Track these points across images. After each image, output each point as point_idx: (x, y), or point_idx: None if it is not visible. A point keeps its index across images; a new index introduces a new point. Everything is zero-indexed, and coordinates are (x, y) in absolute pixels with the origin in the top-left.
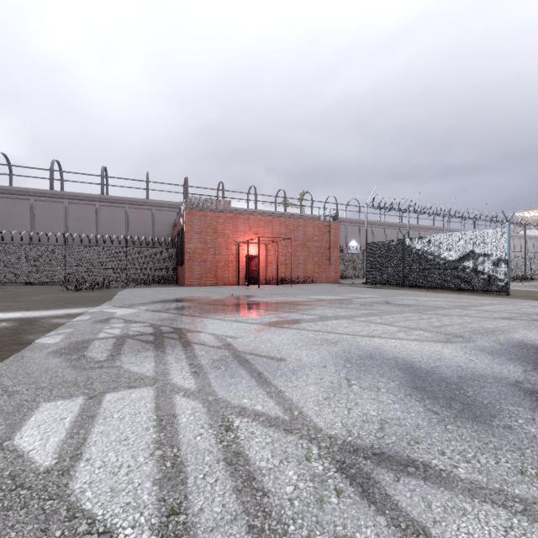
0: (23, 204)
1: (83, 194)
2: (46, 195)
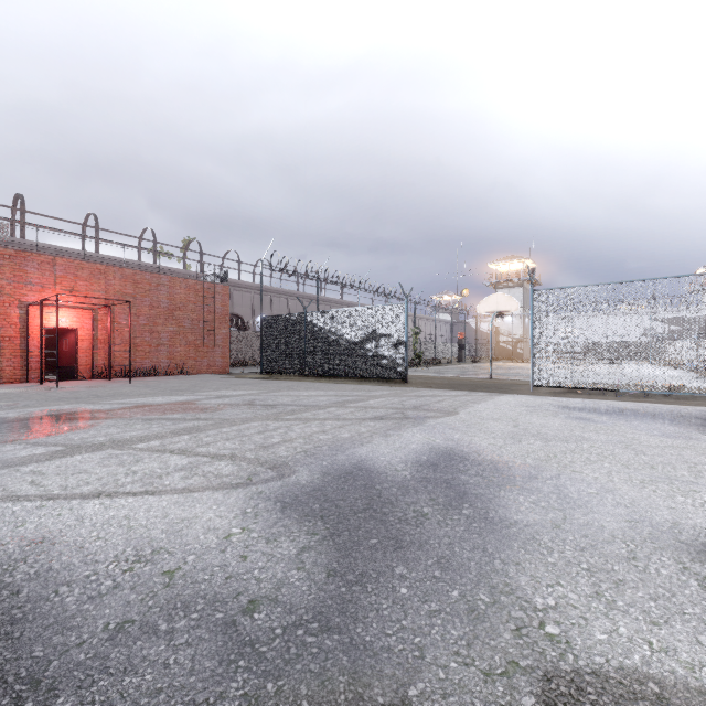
0: None
1: None
2: None
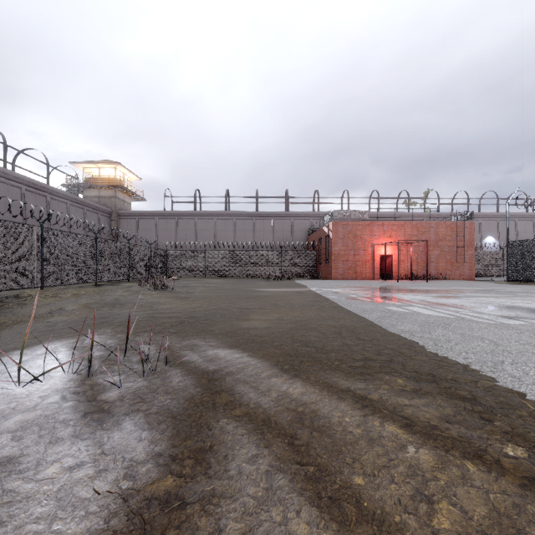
0: (210, 222)
1: (245, 212)
2: (223, 215)
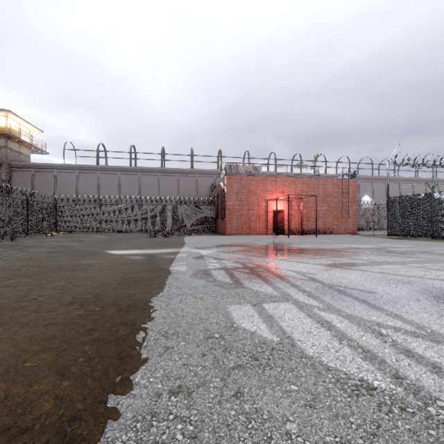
0: (114, 177)
1: (150, 168)
2: (127, 170)
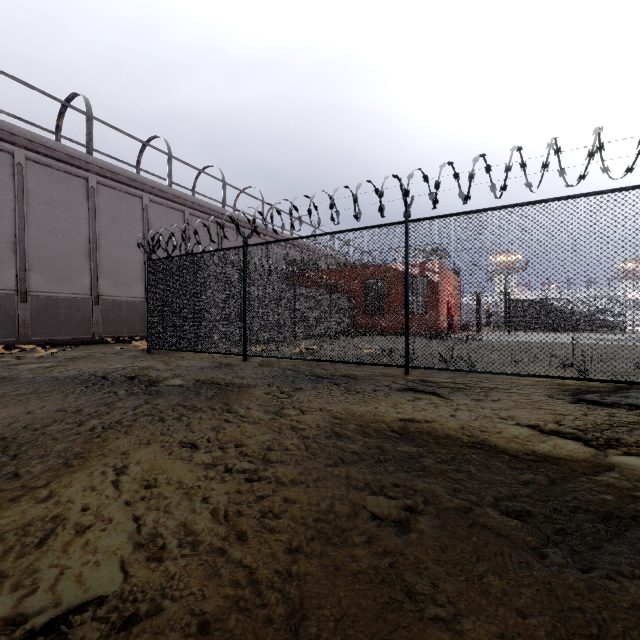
0: (131, 203)
1: (208, 204)
2: (165, 195)
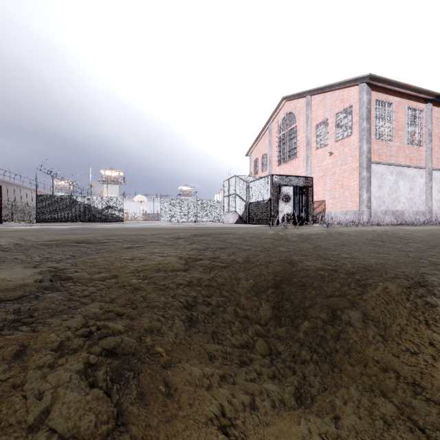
0: None
1: None
2: None
